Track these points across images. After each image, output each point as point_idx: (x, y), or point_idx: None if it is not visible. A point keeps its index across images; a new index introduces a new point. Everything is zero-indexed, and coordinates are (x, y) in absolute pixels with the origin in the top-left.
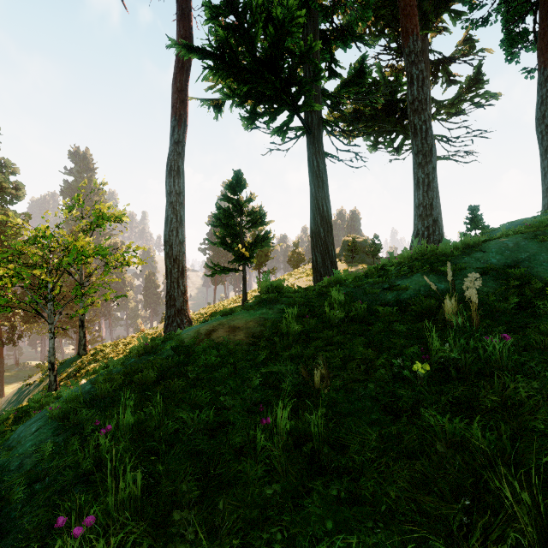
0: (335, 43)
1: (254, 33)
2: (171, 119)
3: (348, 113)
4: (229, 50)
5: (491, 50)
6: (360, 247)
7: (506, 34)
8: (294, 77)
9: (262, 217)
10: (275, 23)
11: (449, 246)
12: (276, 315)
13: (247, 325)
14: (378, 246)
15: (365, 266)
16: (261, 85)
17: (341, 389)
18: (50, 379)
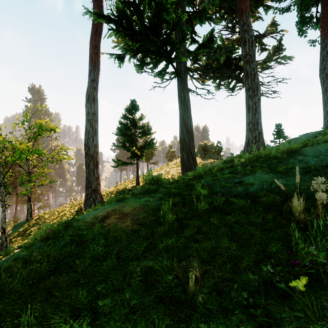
0: (195, 20)
1: (143, 8)
2: (89, 65)
3: (203, 66)
4: (125, 17)
5: (287, 30)
6: (209, 148)
7: (300, 17)
8: (169, 38)
9: (149, 130)
10: (156, 2)
11: (270, 149)
12: (156, 202)
13: (134, 212)
14: (220, 148)
15: (212, 160)
16: (147, 43)
17: (213, 290)
18: (2, 239)
